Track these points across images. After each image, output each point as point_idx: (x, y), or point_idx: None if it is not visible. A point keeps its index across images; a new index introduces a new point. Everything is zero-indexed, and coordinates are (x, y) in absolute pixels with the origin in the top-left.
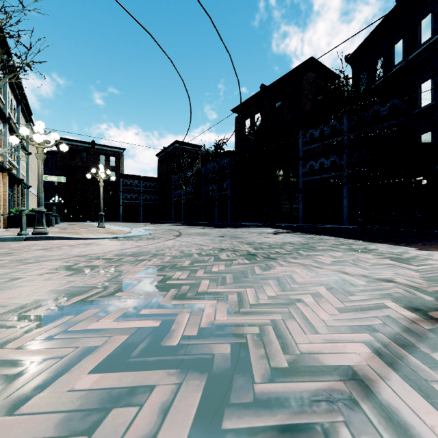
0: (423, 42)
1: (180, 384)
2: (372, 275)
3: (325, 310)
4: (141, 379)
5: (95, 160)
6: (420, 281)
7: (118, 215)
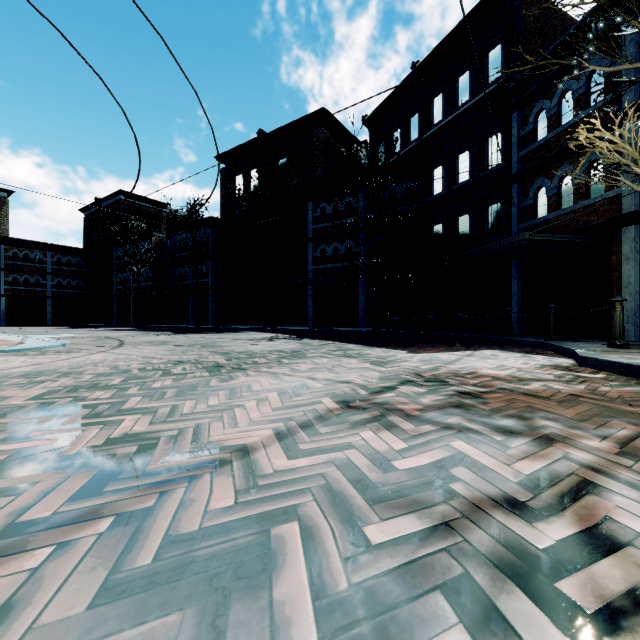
0: (436, 123)
1: (69, 478)
2: (337, 378)
3: (260, 411)
4: (22, 481)
5: None
6: (374, 380)
7: None
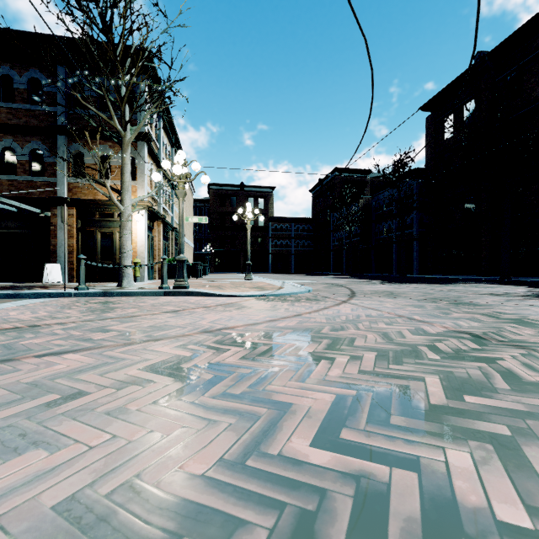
0: None
1: None
2: None
3: None
4: None
5: (244, 204)
6: None
7: (267, 265)
